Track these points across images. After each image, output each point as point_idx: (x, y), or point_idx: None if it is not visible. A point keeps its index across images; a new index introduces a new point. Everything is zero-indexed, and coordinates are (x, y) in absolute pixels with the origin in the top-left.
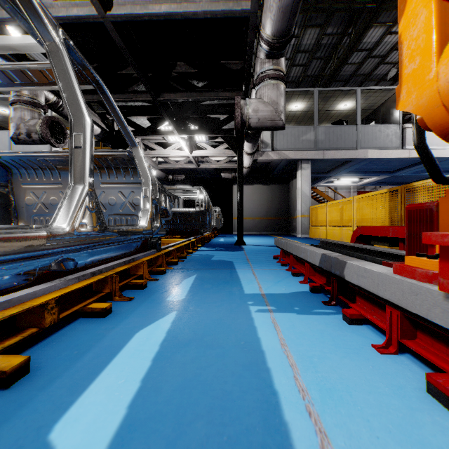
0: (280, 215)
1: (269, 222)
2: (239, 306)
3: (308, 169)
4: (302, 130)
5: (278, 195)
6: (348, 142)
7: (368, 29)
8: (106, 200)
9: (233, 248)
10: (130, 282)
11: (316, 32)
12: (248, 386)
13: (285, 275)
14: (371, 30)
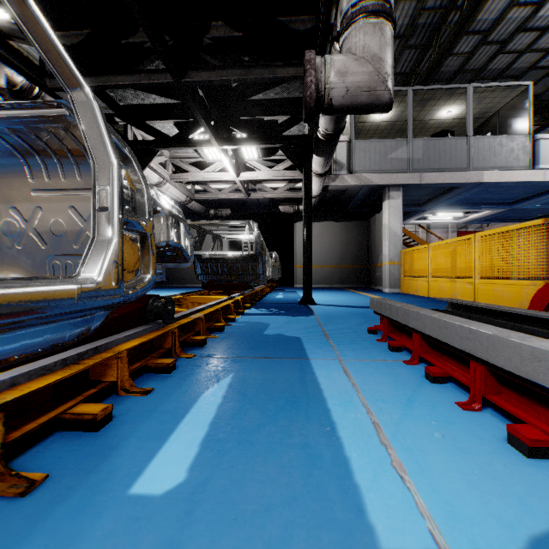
0: (357, 261)
1: (342, 272)
2: (347, 544)
3: (398, 198)
4: (390, 145)
5: (355, 235)
6: (455, 161)
7: None
8: (46, 225)
9: (297, 309)
10: (66, 413)
11: (412, 7)
12: None
13: (411, 378)
14: (490, 2)
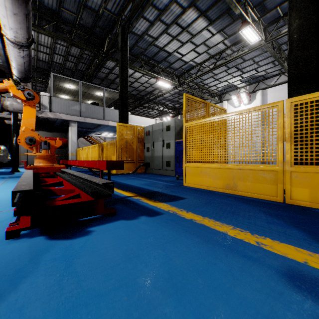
0: (61, 153)
1: None
2: None
3: (75, 127)
4: (71, 103)
5: None
6: (99, 115)
7: (107, 60)
8: None
9: (6, 174)
10: None
11: (79, 50)
12: None
13: None
14: (109, 61)
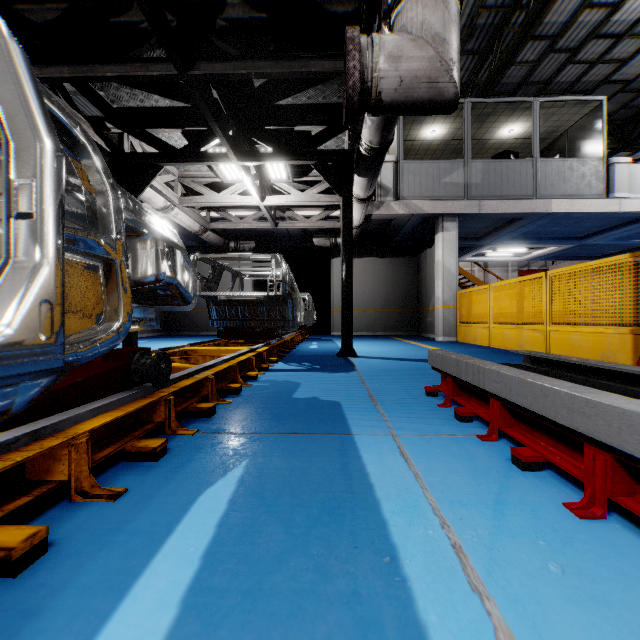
0: (405, 305)
1: (387, 317)
2: None
3: (454, 230)
4: (444, 168)
5: (403, 274)
6: (519, 187)
7: None
8: None
9: (335, 363)
10: None
11: (470, 4)
12: None
13: (494, 463)
14: (559, 1)
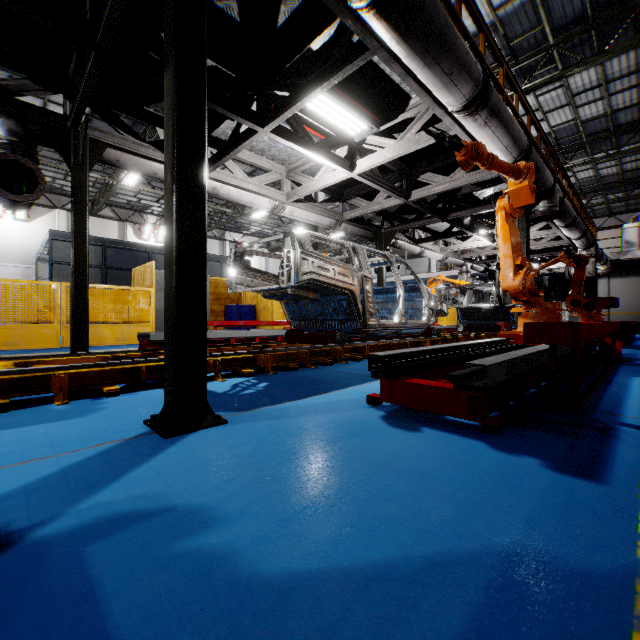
0: None
1: None
2: None
3: None
4: None
5: None
6: None
7: None
8: None
9: None
10: None
11: None
12: None
13: None
14: None
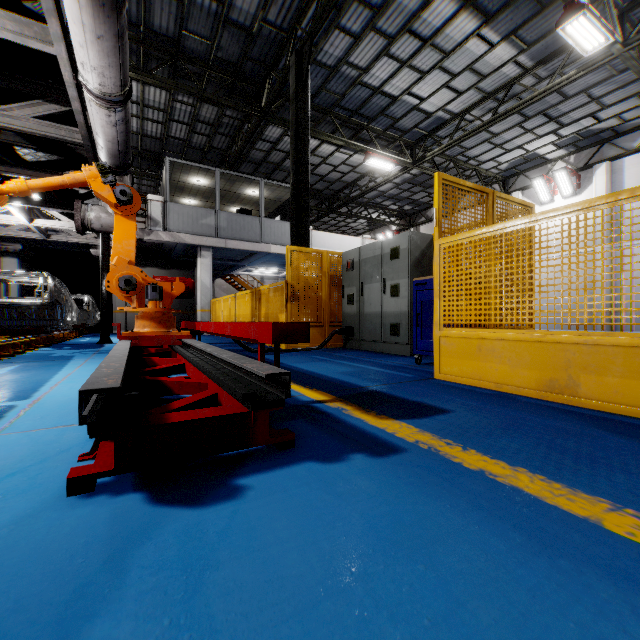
0: (183, 308)
1: None
2: (52, 372)
3: (209, 257)
4: (201, 213)
5: None
6: (252, 234)
7: (267, 125)
8: None
9: (90, 346)
10: None
11: (215, 109)
12: (33, 384)
13: None
14: (270, 127)
